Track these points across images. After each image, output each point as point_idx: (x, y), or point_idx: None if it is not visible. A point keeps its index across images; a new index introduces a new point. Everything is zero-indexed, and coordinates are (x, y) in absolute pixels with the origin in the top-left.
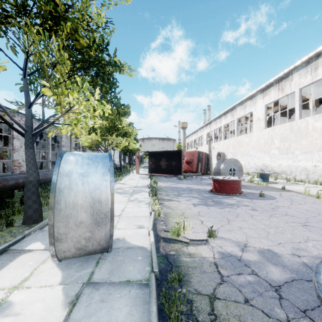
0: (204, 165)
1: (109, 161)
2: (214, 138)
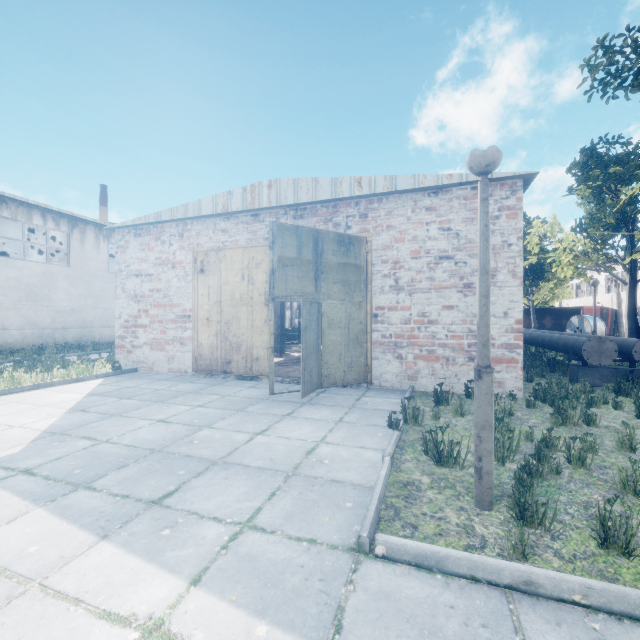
0: (610, 325)
1: (599, 318)
2: (621, 284)
